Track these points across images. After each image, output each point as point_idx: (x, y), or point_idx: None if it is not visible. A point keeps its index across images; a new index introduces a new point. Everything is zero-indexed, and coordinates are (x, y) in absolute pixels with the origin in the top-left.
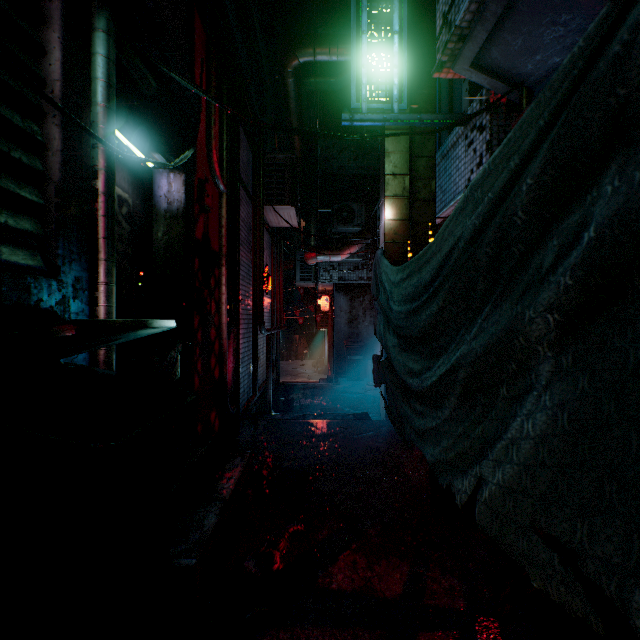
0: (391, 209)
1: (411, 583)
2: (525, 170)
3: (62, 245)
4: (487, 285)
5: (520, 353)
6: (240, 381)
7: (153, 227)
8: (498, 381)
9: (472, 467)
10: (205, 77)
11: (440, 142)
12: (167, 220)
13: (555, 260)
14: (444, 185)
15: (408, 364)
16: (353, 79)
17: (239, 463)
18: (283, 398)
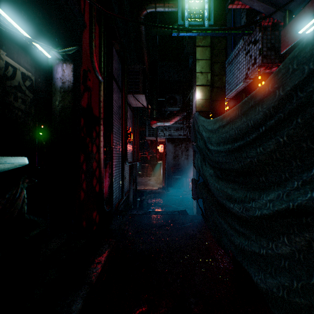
0: (200, 92)
1: None
2: None
3: None
4: None
5: None
6: (113, 191)
7: (53, 98)
8: None
9: None
10: (89, 9)
11: (226, 56)
12: (61, 93)
13: None
14: (229, 80)
15: (226, 191)
16: (179, 6)
17: (106, 249)
18: (138, 199)
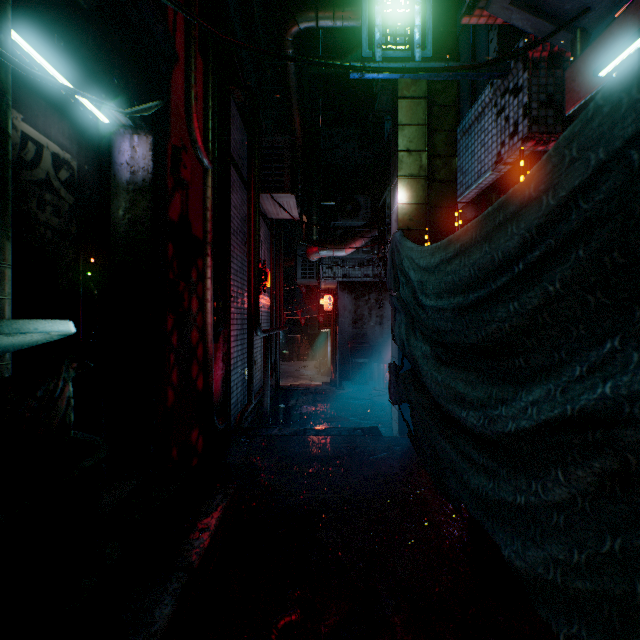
0: (405, 191)
1: None
2: None
3: None
4: None
5: None
6: (232, 389)
7: (112, 203)
8: None
9: None
10: (183, 25)
11: (459, 118)
12: (130, 194)
13: None
14: (465, 165)
15: (455, 386)
16: (364, 20)
17: (219, 504)
18: (282, 405)
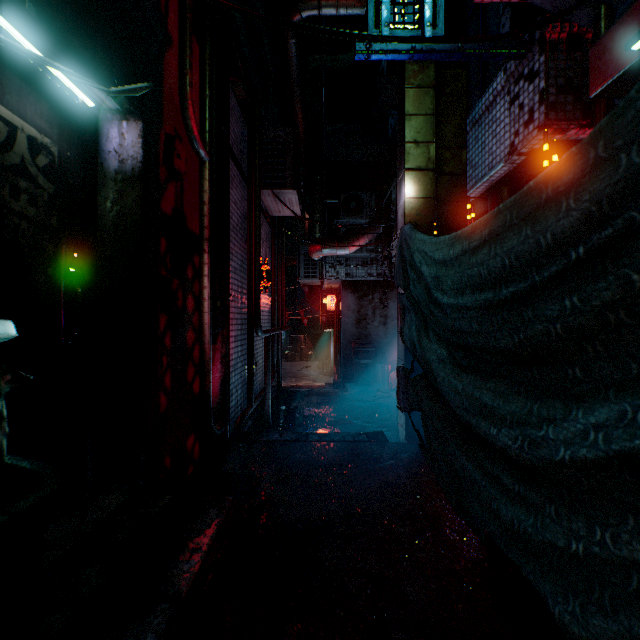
0: (413, 184)
1: None
2: None
3: None
4: None
5: None
6: (231, 392)
7: (99, 194)
8: None
9: None
10: (177, 6)
11: (468, 109)
12: (118, 184)
13: None
14: (475, 158)
15: (480, 397)
16: None
17: (213, 519)
18: (284, 407)
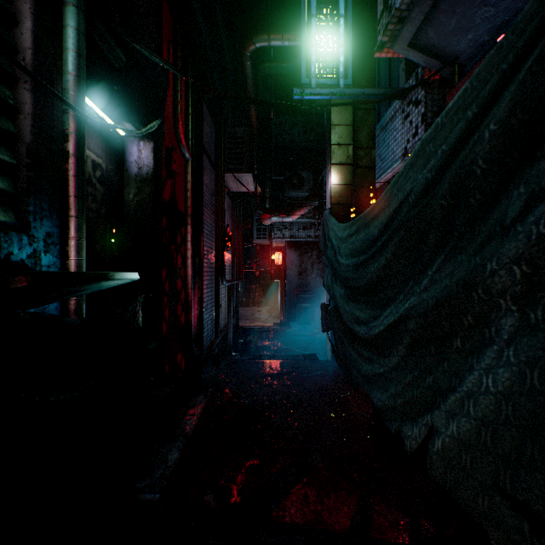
0: (336, 175)
1: (359, 517)
2: (486, 117)
3: (33, 202)
4: (439, 238)
5: (478, 306)
6: (204, 326)
7: (125, 189)
8: (451, 333)
9: (422, 416)
10: (172, 57)
11: (379, 116)
12: (137, 183)
13: (523, 208)
14: (383, 154)
15: (355, 313)
16: (303, 58)
17: (201, 400)
18: (242, 340)
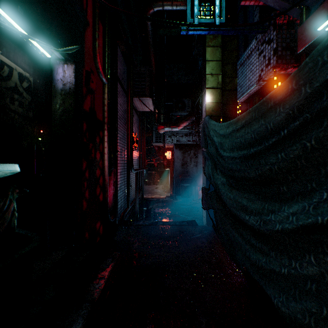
0: (210, 95)
1: None
2: None
3: None
4: None
5: None
6: (118, 200)
7: (53, 101)
8: None
9: None
10: (92, 6)
11: (238, 57)
12: (62, 96)
13: None
14: (241, 82)
15: (241, 201)
16: (188, 3)
17: (110, 263)
18: (145, 208)
